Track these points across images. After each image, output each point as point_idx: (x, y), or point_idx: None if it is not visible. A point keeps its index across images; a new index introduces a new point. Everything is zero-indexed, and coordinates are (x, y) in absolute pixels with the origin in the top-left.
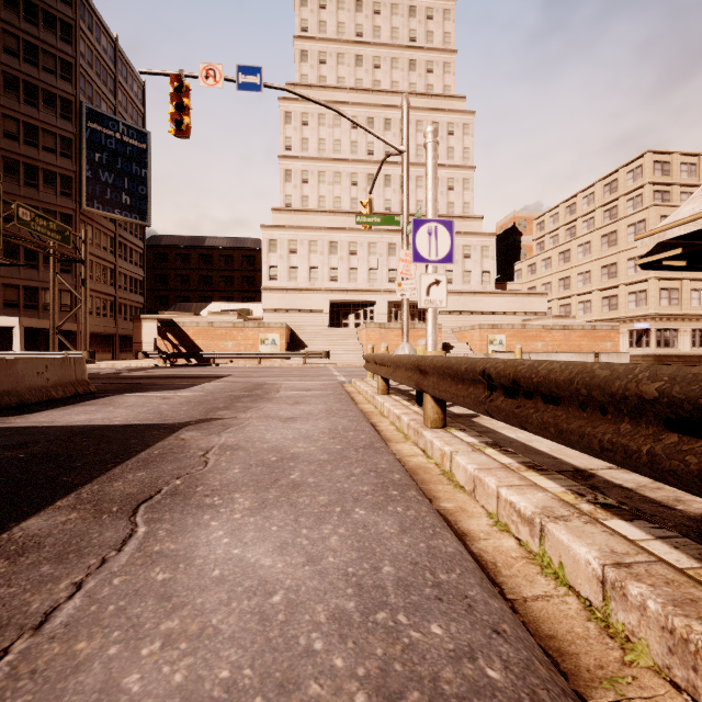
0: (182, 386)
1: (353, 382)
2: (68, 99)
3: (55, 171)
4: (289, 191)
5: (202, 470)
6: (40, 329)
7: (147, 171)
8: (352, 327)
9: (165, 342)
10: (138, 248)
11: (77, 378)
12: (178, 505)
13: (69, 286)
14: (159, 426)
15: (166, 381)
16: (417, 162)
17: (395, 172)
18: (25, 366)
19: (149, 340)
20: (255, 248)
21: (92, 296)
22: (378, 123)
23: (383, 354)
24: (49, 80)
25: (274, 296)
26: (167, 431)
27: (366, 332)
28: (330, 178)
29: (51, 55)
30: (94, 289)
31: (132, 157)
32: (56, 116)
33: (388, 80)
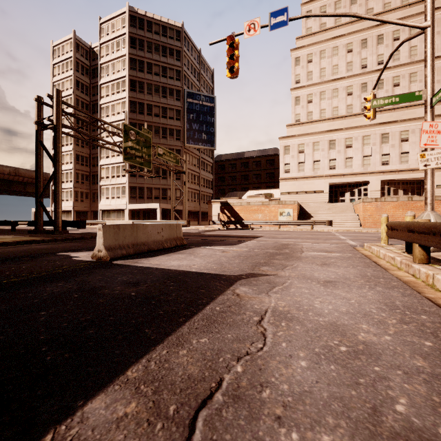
0: (233, 243)
1: (366, 246)
2: (179, 89)
3: (173, 128)
4: (297, 111)
5: (262, 349)
6: (167, 209)
7: (214, 119)
8: (347, 202)
9: (223, 215)
10: (210, 163)
11: (177, 236)
12: (242, 432)
13: (179, 186)
14: (220, 276)
15: (224, 238)
16: (410, 62)
17: (387, 76)
18: (152, 228)
19: (215, 214)
20: (274, 154)
21: (189, 191)
22: (371, 41)
23: (428, 222)
24: (171, 82)
25: (288, 183)
26: (225, 283)
27: (363, 205)
28: (329, 94)
29: (172, 70)
30: (190, 187)
31: (207, 112)
32: (174, 100)
33: (380, 4)
